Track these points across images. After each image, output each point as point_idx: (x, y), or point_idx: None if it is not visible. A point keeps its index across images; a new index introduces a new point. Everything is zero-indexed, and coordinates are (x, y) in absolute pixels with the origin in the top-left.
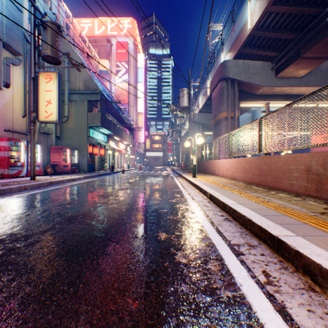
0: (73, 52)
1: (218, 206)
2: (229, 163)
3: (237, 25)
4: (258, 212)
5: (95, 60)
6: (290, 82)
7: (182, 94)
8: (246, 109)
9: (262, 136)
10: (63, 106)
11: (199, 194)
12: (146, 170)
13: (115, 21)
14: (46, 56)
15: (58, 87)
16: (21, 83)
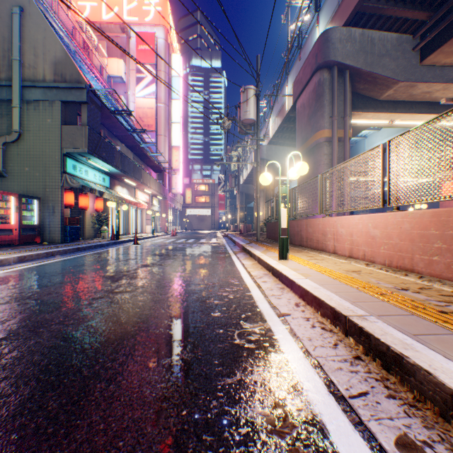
0: (31, 5)
1: None
2: (383, 225)
3: None
4: None
5: None
6: (446, 74)
7: (246, 96)
8: None
9: None
10: (10, 112)
11: (404, 407)
12: (183, 238)
13: None
14: None
15: None
16: None
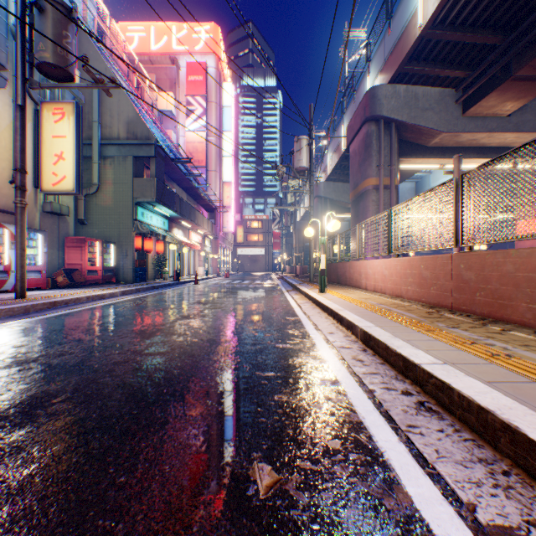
0: (108, 72)
1: (387, 362)
2: (389, 267)
3: (396, 23)
4: (516, 397)
5: (134, 69)
6: (488, 124)
7: (299, 145)
8: (408, 174)
9: (464, 213)
10: (90, 167)
11: (337, 329)
12: (237, 279)
13: (184, 27)
14: (45, 65)
15: (76, 129)
16: (6, 121)
